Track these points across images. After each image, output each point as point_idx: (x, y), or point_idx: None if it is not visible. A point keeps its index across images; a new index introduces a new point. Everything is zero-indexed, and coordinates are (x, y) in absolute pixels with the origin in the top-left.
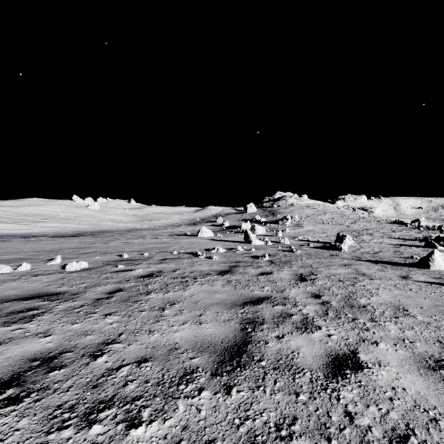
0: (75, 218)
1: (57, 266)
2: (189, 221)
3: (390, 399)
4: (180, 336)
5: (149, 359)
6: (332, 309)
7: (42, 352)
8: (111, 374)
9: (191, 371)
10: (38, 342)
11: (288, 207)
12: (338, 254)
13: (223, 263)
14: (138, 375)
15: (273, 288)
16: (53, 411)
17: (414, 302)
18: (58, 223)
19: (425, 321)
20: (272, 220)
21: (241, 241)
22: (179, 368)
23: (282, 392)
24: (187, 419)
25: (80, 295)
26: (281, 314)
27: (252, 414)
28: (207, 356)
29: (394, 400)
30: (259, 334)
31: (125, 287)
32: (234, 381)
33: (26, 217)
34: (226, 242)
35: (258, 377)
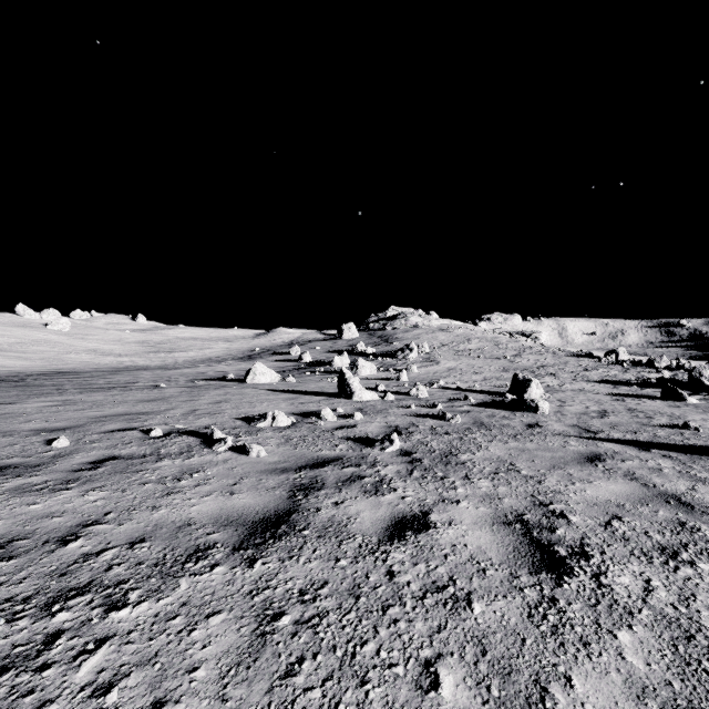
0: (13, 346)
1: None
2: (242, 353)
3: None
4: None
5: None
6: None
7: None
8: None
9: None
10: None
11: (411, 330)
12: (539, 421)
13: (273, 475)
14: None
15: (482, 677)
16: None
17: None
18: None
19: None
20: (385, 352)
21: (331, 393)
22: None
23: None
24: None
25: None
26: None
27: None
28: None
29: None
30: None
31: None
32: None
33: None
34: (300, 395)
35: None
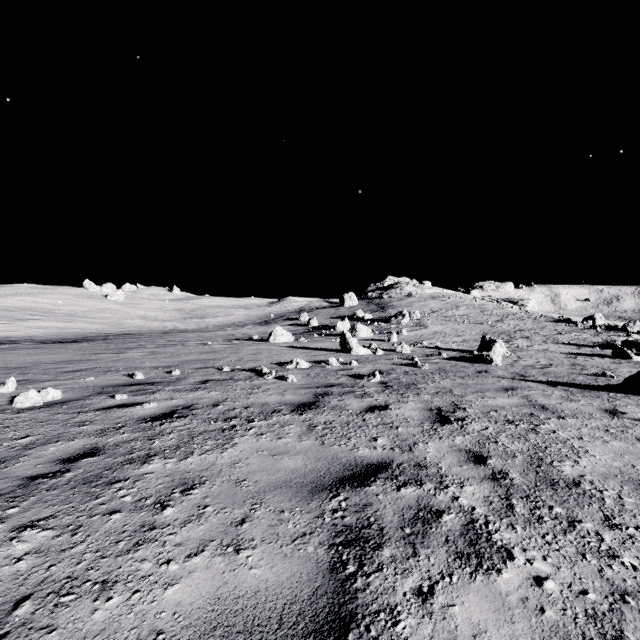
0: (86, 313)
1: (3, 398)
2: (259, 319)
3: None
4: (176, 603)
5: None
6: (518, 494)
7: None
8: None
9: None
10: None
11: (405, 299)
12: (489, 369)
13: (303, 389)
14: None
15: (394, 440)
16: None
17: None
18: (57, 321)
19: None
20: (381, 318)
21: (335, 349)
22: None
23: None
24: None
25: None
26: (417, 512)
27: None
28: None
29: None
30: (375, 585)
31: (106, 444)
32: None
33: (6, 312)
34: (312, 351)
35: None
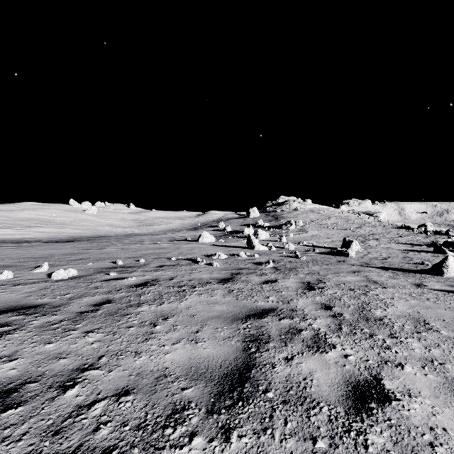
0: (72, 222)
1: (43, 274)
2: (190, 226)
3: (430, 445)
4: (172, 359)
5: (131, 391)
6: (346, 323)
7: (1, 382)
8: (80, 414)
9: (181, 407)
10: None
11: (292, 212)
12: (346, 260)
13: (224, 271)
14: (114, 415)
15: (279, 298)
16: None
17: (434, 314)
18: (53, 227)
19: (451, 337)
20: (275, 225)
21: (243, 247)
22: (167, 404)
23: (294, 437)
24: None
25: (61, 308)
26: (289, 329)
27: None
28: (203, 386)
29: (436, 447)
30: (265, 355)
31: (114, 298)
32: (235, 422)
33: (19, 222)
34: (228, 247)
35: (264, 415)
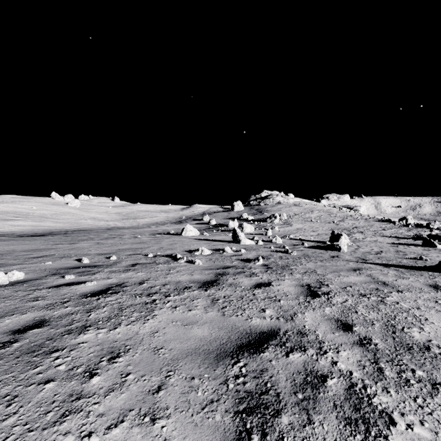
0: (52, 216)
1: None
2: (175, 219)
3: None
4: None
5: None
6: (384, 358)
7: None
8: None
9: None
10: None
11: (276, 205)
12: (339, 255)
13: (207, 270)
14: None
15: (278, 311)
16: None
17: None
18: (32, 221)
19: None
20: (260, 219)
21: (228, 241)
22: None
23: None
24: None
25: None
26: (305, 377)
27: None
28: None
29: None
30: None
31: (52, 317)
32: None
33: None
34: (212, 242)
35: None
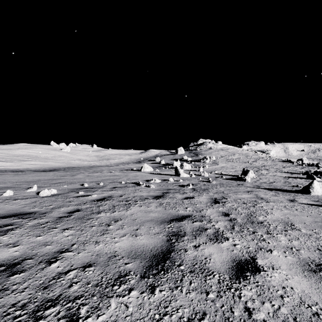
0: (52, 158)
1: (33, 193)
2: (136, 160)
3: (281, 296)
4: (119, 246)
5: (92, 265)
6: (237, 225)
7: (9, 259)
8: (60, 277)
9: (124, 274)
10: (7, 251)
11: (208, 150)
12: (243, 183)
13: (157, 190)
14: (82, 278)
15: (194, 208)
16: (7, 309)
17: (299, 219)
18: (39, 161)
19: (308, 233)
20: (196, 160)
21: (172, 174)
22: (115, 272)
23: (195, 291)
24: (117, 315)
25: (46, 214)
26: (198, 228)
27: (170, 310)
28: (139, 262)
29: (284, 297)
30: (181, 244)
31: (82, 208)
32: (158, 283)
33: (16, 157)
34: (161, 175)
35: (177, 279)
